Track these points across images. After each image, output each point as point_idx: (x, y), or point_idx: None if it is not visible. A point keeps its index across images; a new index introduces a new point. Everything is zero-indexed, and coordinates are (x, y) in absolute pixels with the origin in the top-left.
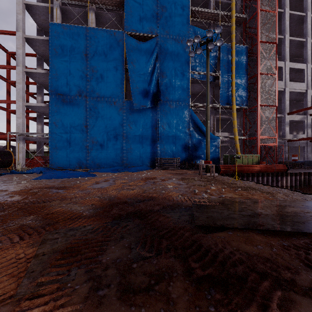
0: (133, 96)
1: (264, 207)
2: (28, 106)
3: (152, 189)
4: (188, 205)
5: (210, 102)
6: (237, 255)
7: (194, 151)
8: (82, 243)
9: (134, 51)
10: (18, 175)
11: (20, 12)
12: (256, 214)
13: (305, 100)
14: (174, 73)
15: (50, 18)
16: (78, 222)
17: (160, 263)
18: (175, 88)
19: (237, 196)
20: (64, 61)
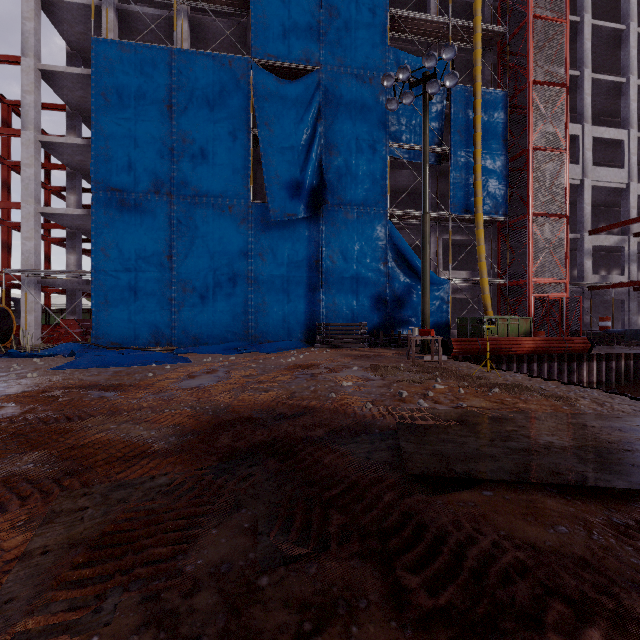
0: (269, 195)
1: (556, 431)
2: (48, 213)
3: (308, 391)
4: (388, 427)
5: (430, 208)
6: (510, 551)
7: (396, 310)
8: (141, 520)
9: (271, 101)
10: (24, 360)
11: (31, 17)
12: (541, 447)
13: (625, 204)
14: (356, 146)
15: (96, 30)
16: (139, 467)
17: (326, 574)
18: (357, 179)
19: (493, 406)
20: (123, 120)
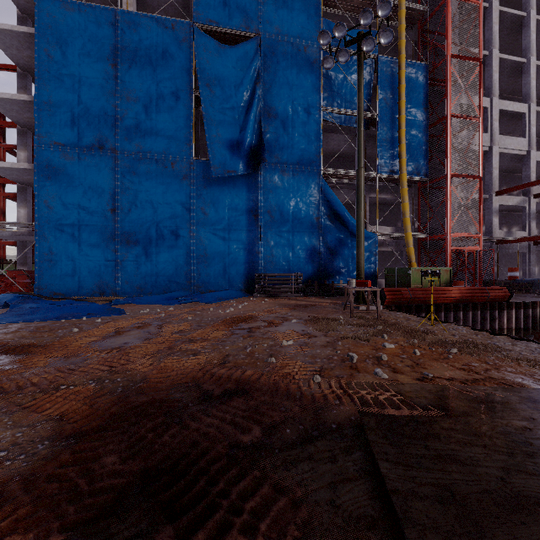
0: (210, 152)
1: None
2: None
3: (244, 353)
4: (348, 419)
5: None
6: None
7: (329, 262)
8: None
9: (212, 63)
10: None
11: None
12: None
13: (526, 169)
14: (292, 109)
15: None
16: None
17: None
18: (293, 140)
19: (465, 376)
20: (67, 76)
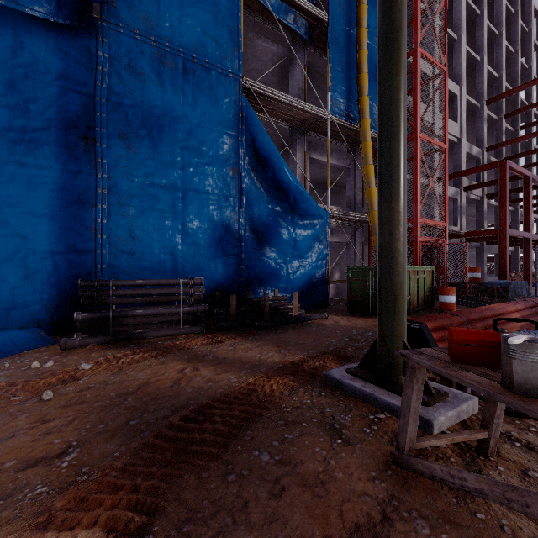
0: None
1: None
2: None
3: None
4: None
5: None
6: None
7: (255, 255)
8: None
9: None
10: None
11: None
12: None
13: (457, 158)
14: None
15: None
16: None
17: None
18: None
19: None
20: None
